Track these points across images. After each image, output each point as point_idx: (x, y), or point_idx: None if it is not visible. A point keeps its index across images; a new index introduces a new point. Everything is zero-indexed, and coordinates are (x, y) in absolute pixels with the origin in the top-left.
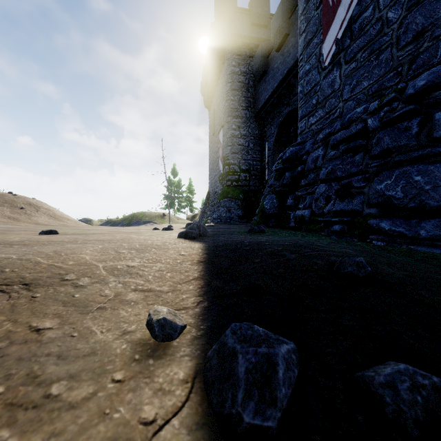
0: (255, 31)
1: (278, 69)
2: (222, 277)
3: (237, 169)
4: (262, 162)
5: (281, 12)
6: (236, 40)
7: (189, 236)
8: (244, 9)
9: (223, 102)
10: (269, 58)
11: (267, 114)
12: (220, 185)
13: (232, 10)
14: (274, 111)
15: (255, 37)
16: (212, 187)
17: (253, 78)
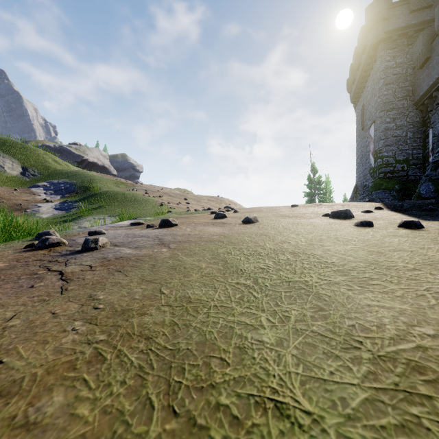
0: (415, 17)
1: None
2: (390, 206)
3: (391, 161)
4: (425, 150)
5: None
6: (391, 36)
7: (371, 202)
8: (400, 1)
9: (375, 98)
10: (433, 44)
11: (431, 99)
12: (370, 178)
13: (386, 9)
14: None
15: (416, 23)
16: (360, 180)
17: (413, 65)
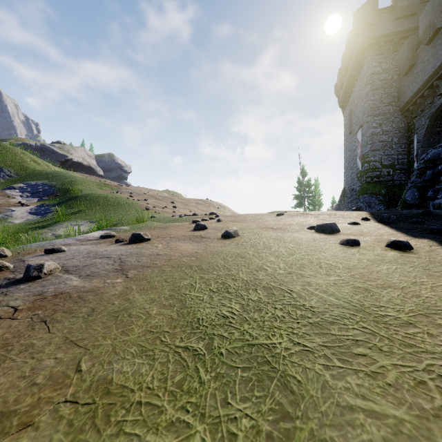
0: (400, 24)
1: (429, 61)
2: (377, 216)
3: (378, 166)
4: (410, 155)
5: (431, 9)
6: (377, 42)
7: (358, 210)
8: (386, 8)
9: (362, 103)
10: (417, 51)
11: (416, 105)
12: (357, 182)
13: (372, 16)
14: (425, 103)
15: (401, 30)
16: (348, 184)
17: (398, 71)
